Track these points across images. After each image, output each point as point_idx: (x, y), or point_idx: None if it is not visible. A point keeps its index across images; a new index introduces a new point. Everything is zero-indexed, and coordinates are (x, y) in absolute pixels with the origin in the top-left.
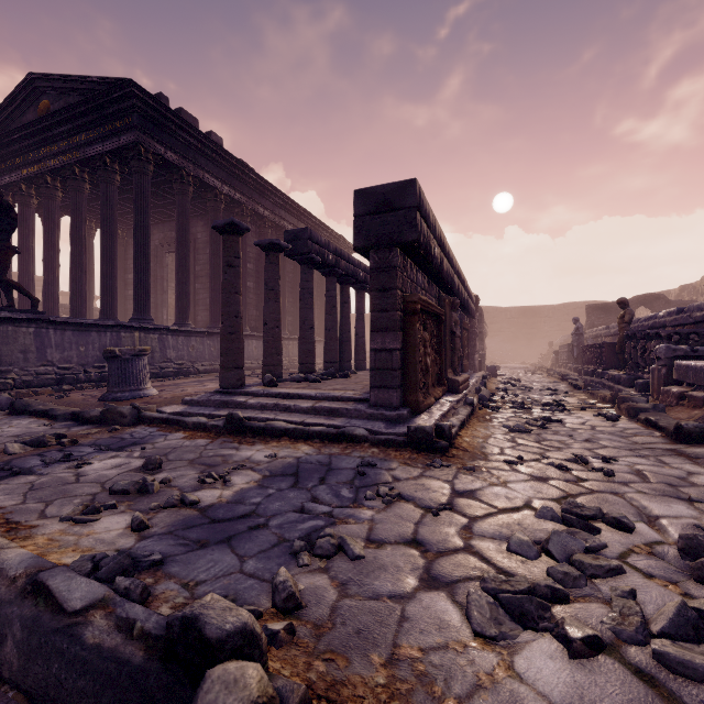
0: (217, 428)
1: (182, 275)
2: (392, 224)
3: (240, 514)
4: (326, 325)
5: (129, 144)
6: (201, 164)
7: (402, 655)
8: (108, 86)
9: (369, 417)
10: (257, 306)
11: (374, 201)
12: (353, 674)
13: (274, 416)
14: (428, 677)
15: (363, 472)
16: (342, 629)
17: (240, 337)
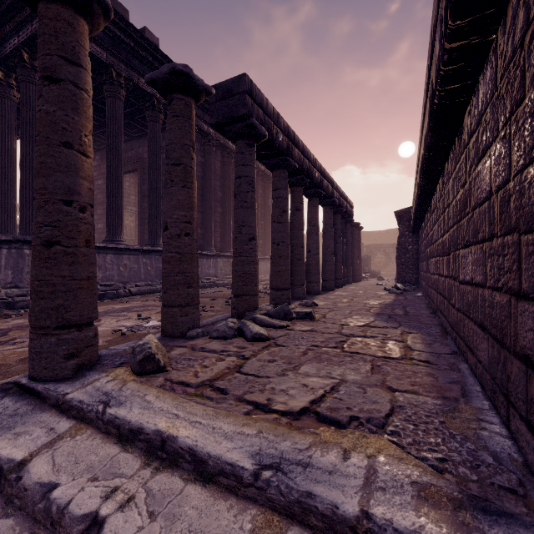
0: None
1: (112, 186)
2: None
3: None
4: (273, 236)
5: None
6: (136, 67)
7: None
8: None
9: None
10: (202, 224)
11: None
12: None
13: None
14: None
15: None
16: None
17: (77, 250)
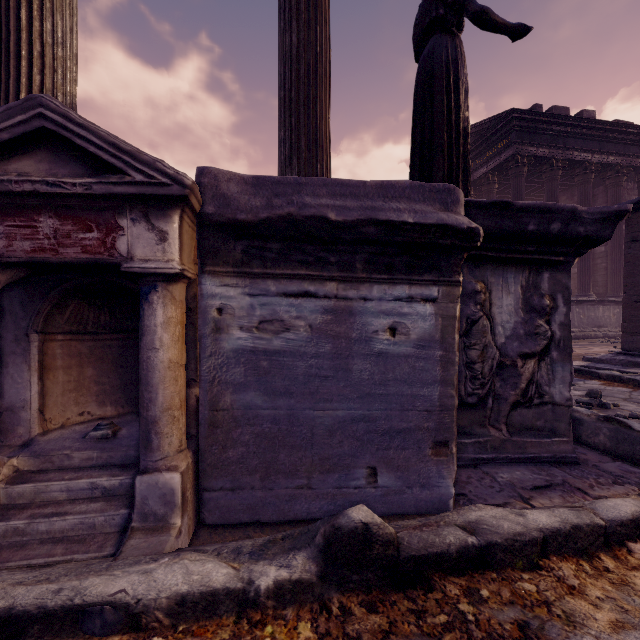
0: (634, 381)
1: None
2: None
3: None
4: None
5: (507, 158)
6: (570, 145)
7: None
8: (492, 122)
9: None
10: None
11: None
12: None
13: None
14: None
15: None
16: None
17: None
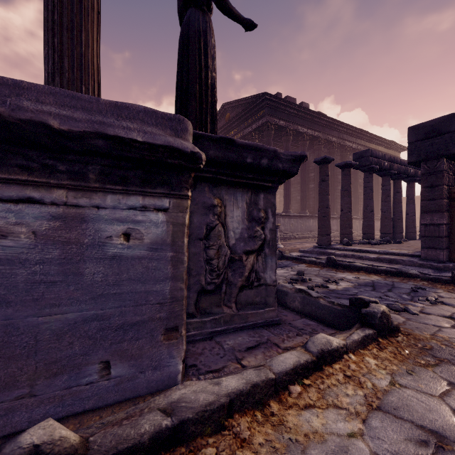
0: (322, 263)
1: (286, 185)
2: (438, 144)
3: (349, 294)
4: (381, 208)
5: (263, 123)
6: (296, 122)
7: (438, 335)
8: (254, 98)
9: (419, 265)
10: None
11: (424, 132)
12: (415, 333)
13: (352, 260)
14: (450, 341)
15: (416, 290)
16: (409, 326)
17: (328, 218)
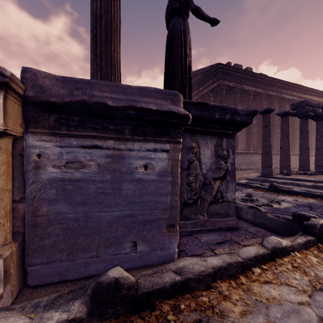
0: (265, 188)
1: None
2: None
3: (290, 211)
4: (316, 146)
5: (216, 86)
6: (242, 82)
7: None
8: (210, 68)
9: None
10: None
11: None
12: None
13: (291, 187)
14: None
15: None
16: None
17: (270, 154)
